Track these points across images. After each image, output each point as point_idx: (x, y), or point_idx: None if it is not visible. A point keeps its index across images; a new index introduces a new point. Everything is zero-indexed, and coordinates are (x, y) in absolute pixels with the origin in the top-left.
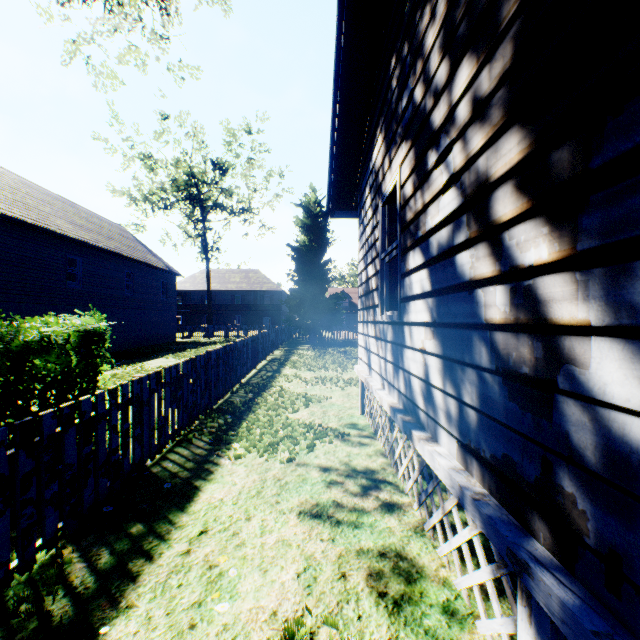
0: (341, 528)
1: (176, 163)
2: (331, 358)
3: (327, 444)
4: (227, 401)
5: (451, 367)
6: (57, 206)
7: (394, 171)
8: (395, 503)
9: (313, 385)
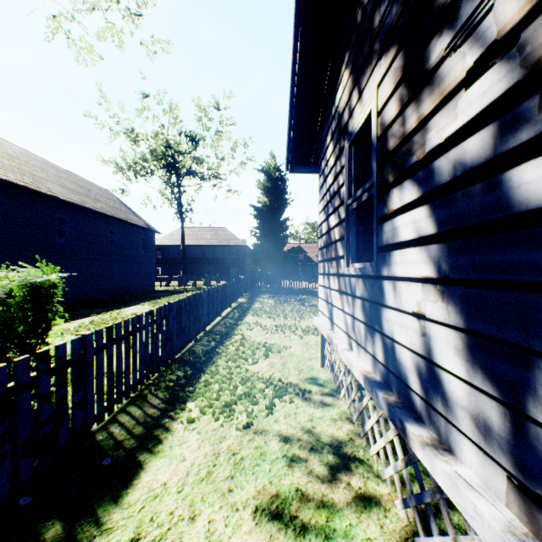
0: (308, 539)
1: (155, 136)
2: (289, 306)
3: (287, 404)
4: (190, 350)
5: (490, 350)
6: (50, 172)
7: (367, 100)
8: (371, 495)
9: (273, 333)
